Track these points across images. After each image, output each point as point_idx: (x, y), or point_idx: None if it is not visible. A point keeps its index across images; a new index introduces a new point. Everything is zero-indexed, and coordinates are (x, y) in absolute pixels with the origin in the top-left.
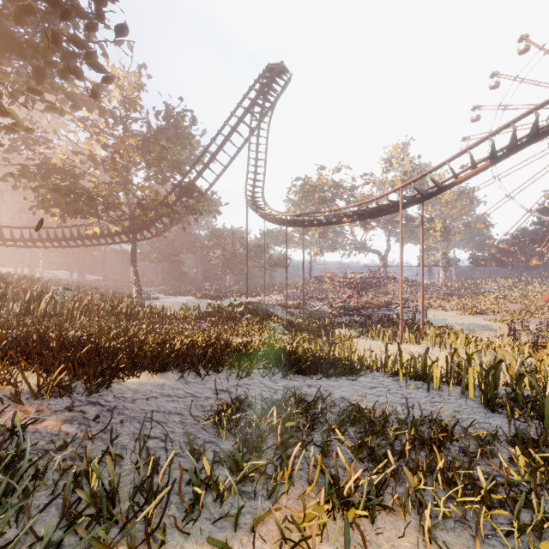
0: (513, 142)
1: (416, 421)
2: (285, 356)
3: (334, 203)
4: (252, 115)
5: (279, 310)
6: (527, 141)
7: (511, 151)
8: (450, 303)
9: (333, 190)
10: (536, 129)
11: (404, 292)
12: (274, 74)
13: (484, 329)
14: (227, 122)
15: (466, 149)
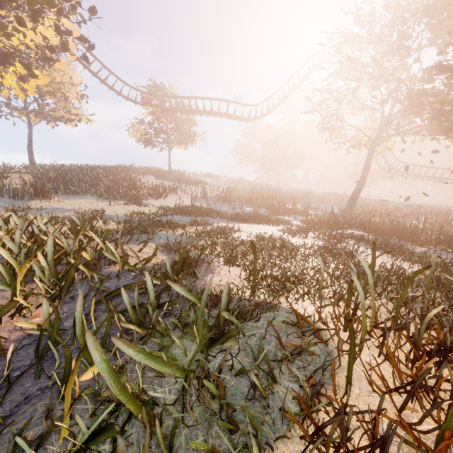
0: None
1: None
2: None
3: None
4: None
5: None
6: None
7: None
8: None
9: None
10: None
11: None
12: None
13: None
14: None
15: None
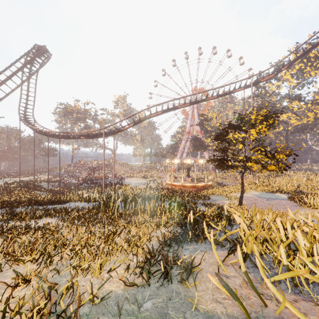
0: (139, 119)
1: (67, 206)
2: (34, 200)
3: (85, 122)
4: (23, 73)
5: (44, 184)
6: (143, 119)
7: (139, 122)
8: (140, 174)
9: (84, 114)
10: (145, 116)
11: (122, 170)
12: (39, 53)
13: (142, 184)
14: (3, 71)
15: (125, 119)
